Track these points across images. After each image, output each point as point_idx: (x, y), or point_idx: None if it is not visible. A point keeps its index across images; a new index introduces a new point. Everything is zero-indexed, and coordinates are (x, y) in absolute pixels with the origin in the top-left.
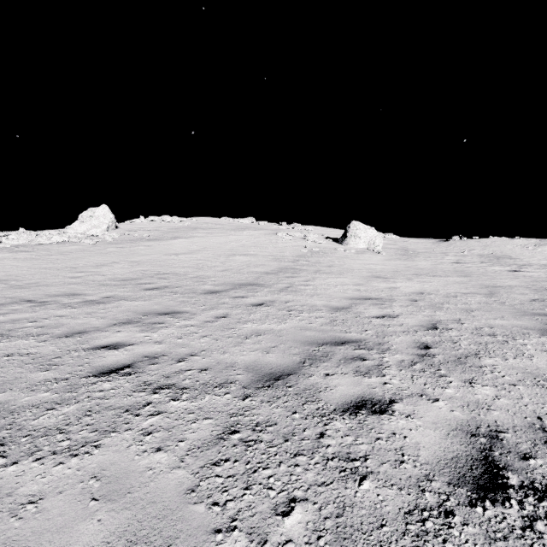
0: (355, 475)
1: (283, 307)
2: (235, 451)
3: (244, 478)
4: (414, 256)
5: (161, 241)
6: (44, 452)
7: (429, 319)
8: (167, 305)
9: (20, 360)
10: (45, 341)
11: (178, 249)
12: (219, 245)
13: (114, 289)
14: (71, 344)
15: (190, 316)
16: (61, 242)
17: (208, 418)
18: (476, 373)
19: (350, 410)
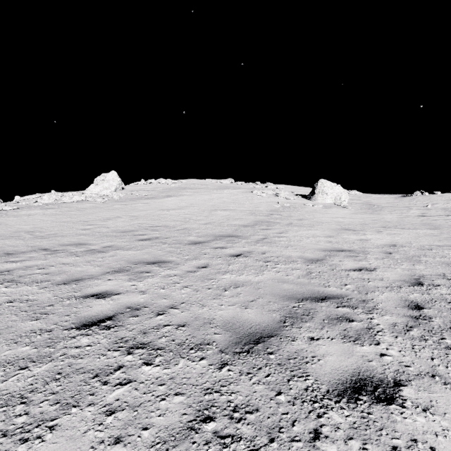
0: None
1: (259, 258)
2: None
3: None
4: (379, 210)
5: (157, 199)
6: None
7: (410, 273)
8: (155, 255)
9: (19, 307)
10: (45, 288)
11: (169, 206)
12: (203, 202)
13: (114, 239)
14: (66, 291)
15: (174, 266)
16: (79, 201)
17: (179, 393)
18: None
19: (347, 394)
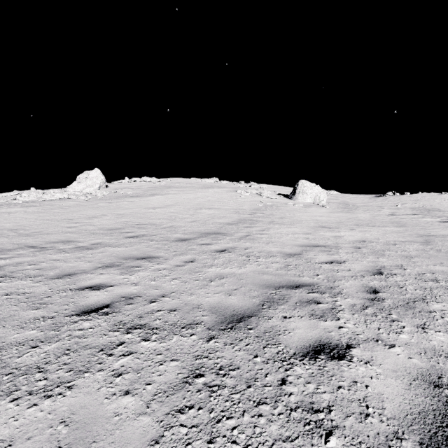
0: (320, 430)
1: (242, 253)
2: (199, 397)
3: (208, 428)
4: (354, 209)
5: (142, 197)
6: (21, 392)
7: (373, 264)
8: (144, 251)
9: (17, 298)
10: (40, 282)
11: (155, 204)
12: (188, 201)
13: (102, 237)
14: (61, 284)
15: (163, 261)
16: (62, 198)
17: (174, 360)
18: (427, 318)
19: (309, 355)
